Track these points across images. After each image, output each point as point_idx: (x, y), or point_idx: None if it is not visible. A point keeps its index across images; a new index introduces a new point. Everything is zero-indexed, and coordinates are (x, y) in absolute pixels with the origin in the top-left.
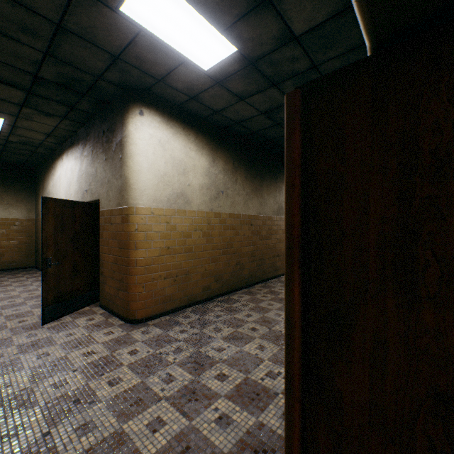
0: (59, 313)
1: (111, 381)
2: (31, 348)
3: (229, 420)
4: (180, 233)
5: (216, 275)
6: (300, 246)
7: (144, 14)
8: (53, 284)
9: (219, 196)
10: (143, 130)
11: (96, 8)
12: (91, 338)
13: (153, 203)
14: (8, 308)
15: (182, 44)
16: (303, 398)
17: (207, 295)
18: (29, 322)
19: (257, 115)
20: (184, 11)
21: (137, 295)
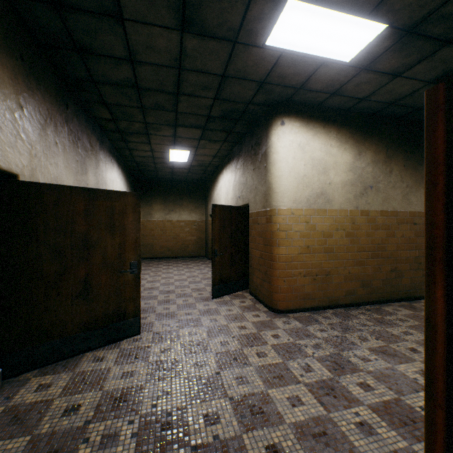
0: (221, 293)
1: (258, 354)
2: (206, 313)
3: (371, 430)
4: (320, 233)
5: (362, 280)
6: (443, 247)
7: (284, 38)
8: (218, 270)
9: (366, 191)
10: (284, 139)
11: (248, 51)
12: (243, 316)
13: (293, 205)
14: (192, 284)
15: (321, 47)
16: (448, 408)
17: (351, 300)
18: (204, 295)
19: (421, 88)
20: (322, 18)
21: (278, 287)
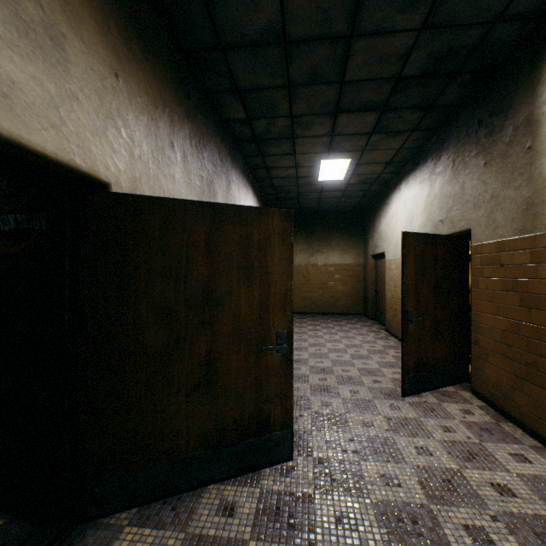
0: (418, 386)
1: None
2: (401, 429)
3: None
4: None
5: None
6: None
7: None
8: (412, 346)
9: None
10: None
11: None
12: (488, 453)
13: None
14: (356, 359)
15: None
16: None
17: None
18: (383, 385)
19: None
20: None
21: None
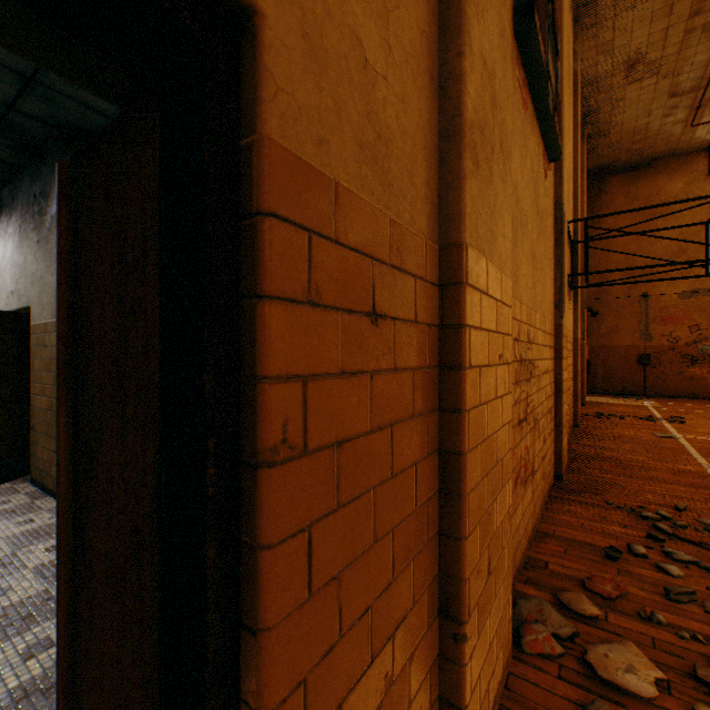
0: None
1: None
2: None
3: None
4: None
5: None
6: (70, 364)
7: None
8: None
9: None
10: None
11: None
12: None
13: None
14: None
15: None
16: (75, 562)
17: None
18: None
19: None
20: None
21: None
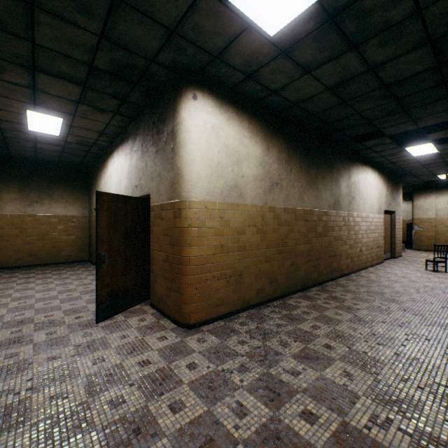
0: (112, 312)
1: (172, 406)
2: (87, 350)
3: None
4: (233, 230)
5: (270, 276)
6: None
7: None
8: (106, 282)
9: (273, 188)
10: (196, 116)
11: None
12: (145, 343)
13: (206, 196)
14: (66, 302)
15: (249, 1)
16: None
17: (261, 298)
18: (84, 318)
19: (321, 93)
20: None
21: (190, 297)
